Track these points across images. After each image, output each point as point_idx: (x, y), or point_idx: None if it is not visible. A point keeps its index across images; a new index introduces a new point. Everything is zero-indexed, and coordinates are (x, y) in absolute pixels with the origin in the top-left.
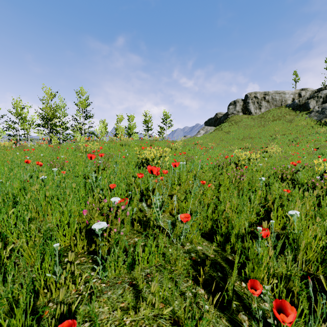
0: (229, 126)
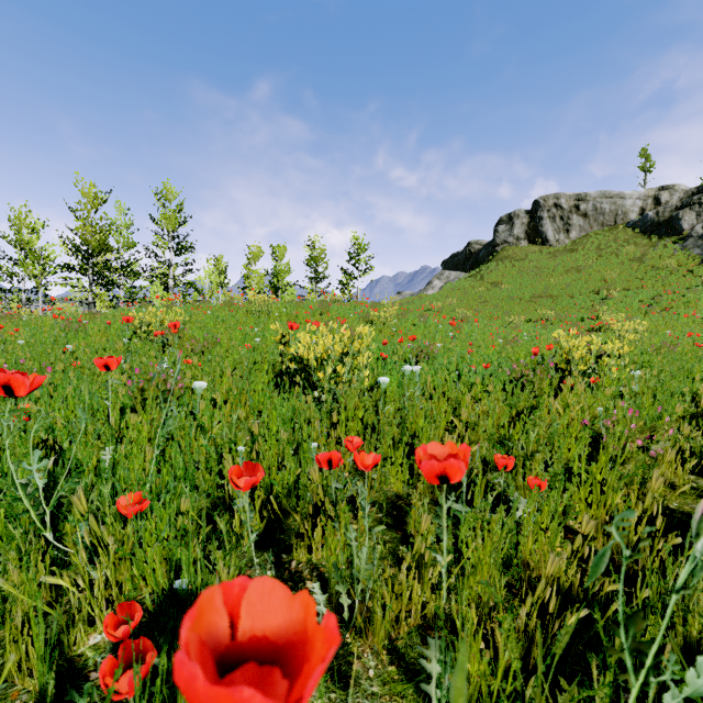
0: (499, 270)
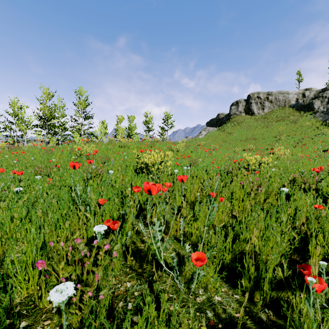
0: (232, 127)
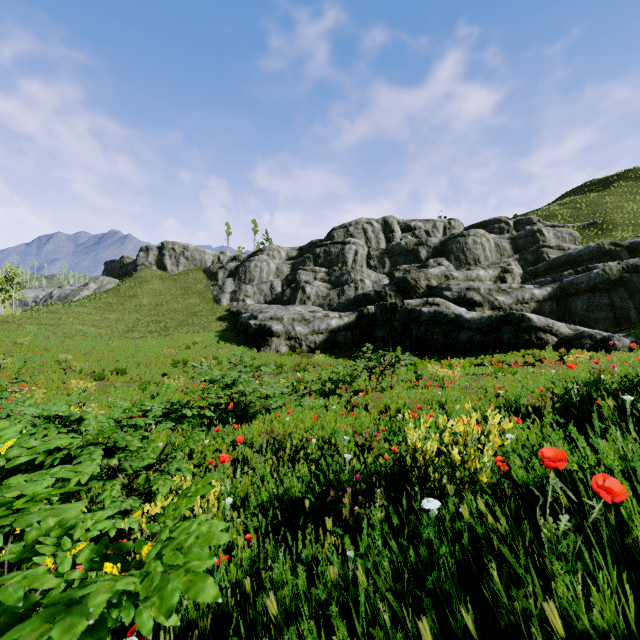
0: (131, 288)
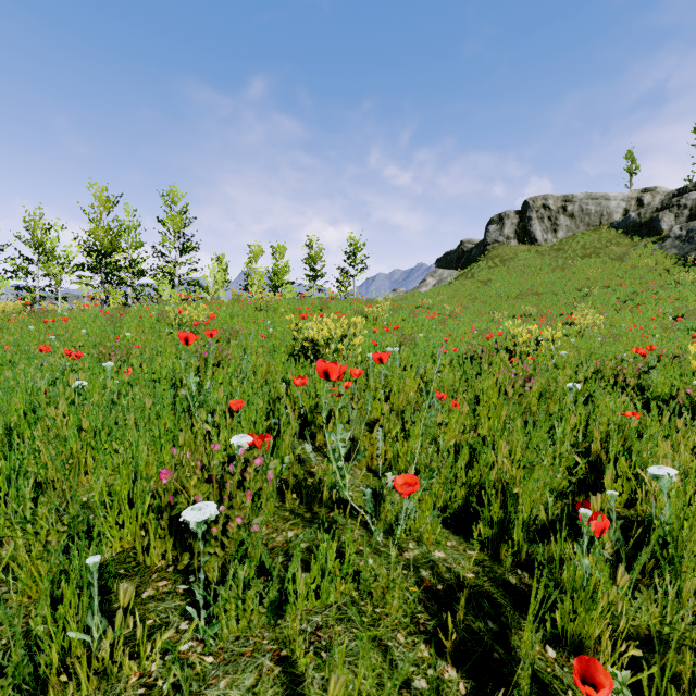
0: (489, 269)
